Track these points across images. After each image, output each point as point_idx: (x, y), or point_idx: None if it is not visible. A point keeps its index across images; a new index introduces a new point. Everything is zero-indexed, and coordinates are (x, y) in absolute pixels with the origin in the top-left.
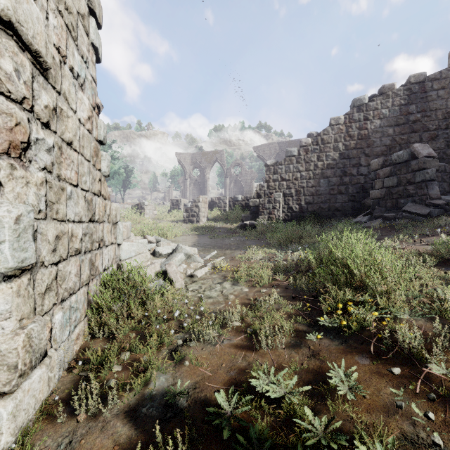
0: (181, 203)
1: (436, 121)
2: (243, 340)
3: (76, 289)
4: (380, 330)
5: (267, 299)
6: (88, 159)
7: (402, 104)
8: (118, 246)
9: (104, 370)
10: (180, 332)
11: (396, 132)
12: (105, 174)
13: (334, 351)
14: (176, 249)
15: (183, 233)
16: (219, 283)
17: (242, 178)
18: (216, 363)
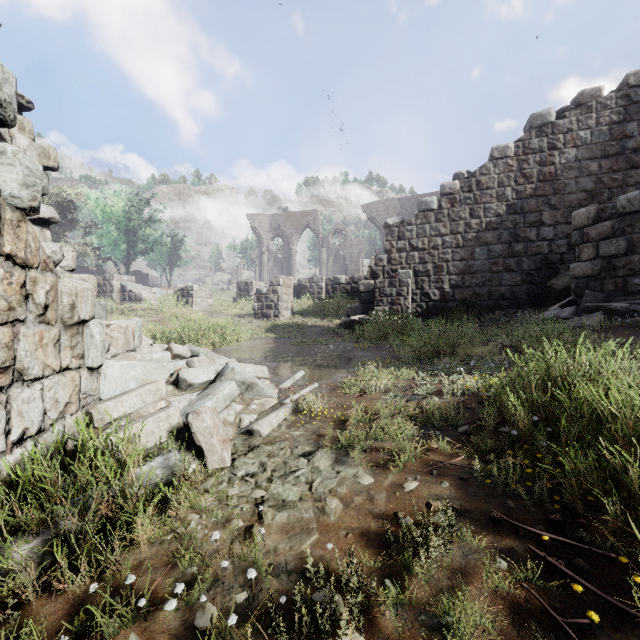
0: (253, 288)
1: None
2: None
3: None
4: None
5: (433, 537)
6: None
7: (614, 121)
8: (92, 371)
9: None
10: None
11: (603, 168)
12: (17, 201)
13: None
14: (223, 374)
15: (251, 336)
16: (306, 456)
17: (345, 251)
18: None
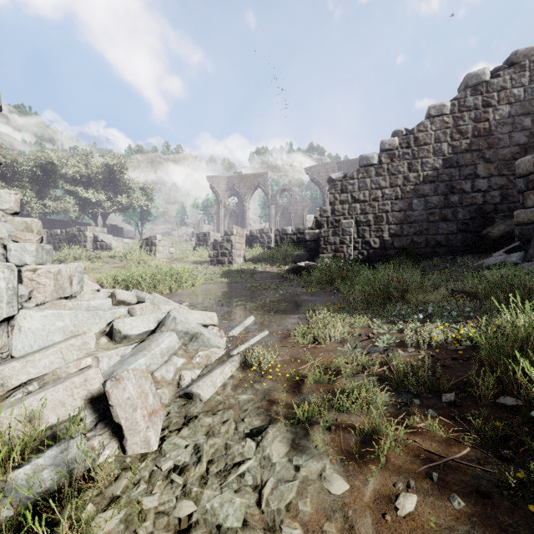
0: (210, 238)
1: None
2: None
3: None
4: None
5: None
6: None
7: None
8: None
9: None
10: None
11: None
12: None
13: None
14: (164, 324)
15: (206, 281)
16: (254, 435)
17: (291, 207)
18: None
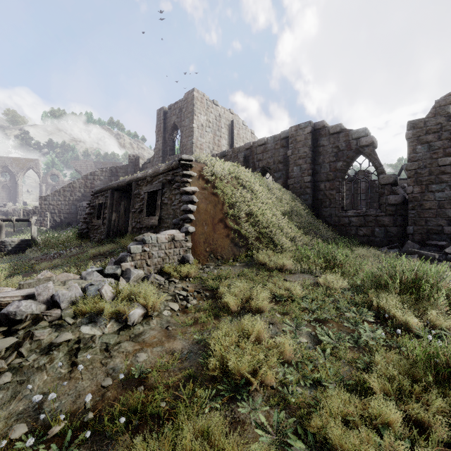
0: None
1: None
2: None
3: None
4: None
5: None
6: None
7: (109, 176)
8: None
9: None
10: None
11: None
12: None
13: None
14: None
15: None
16: None
17: (59, 186)
18: None
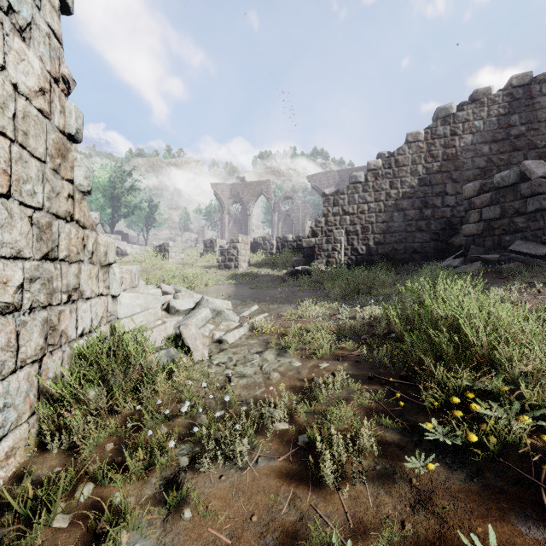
0: (217, 245)
1: (545, 136)
2: (292, 460)
3: (4, 372)
4: (542, 453)
5: (330, 382)
6: (39, 157)
7: (501, 114)
8: (113, 299)
9: (37, 524)
10: (188, 441)
11: (493, 150)
12: (82, 188)
13: (461, 495)
14: (200, 303)
15: (216, 282)
16: (258, 353)
17: (293, 214)
18: (241, 513)
